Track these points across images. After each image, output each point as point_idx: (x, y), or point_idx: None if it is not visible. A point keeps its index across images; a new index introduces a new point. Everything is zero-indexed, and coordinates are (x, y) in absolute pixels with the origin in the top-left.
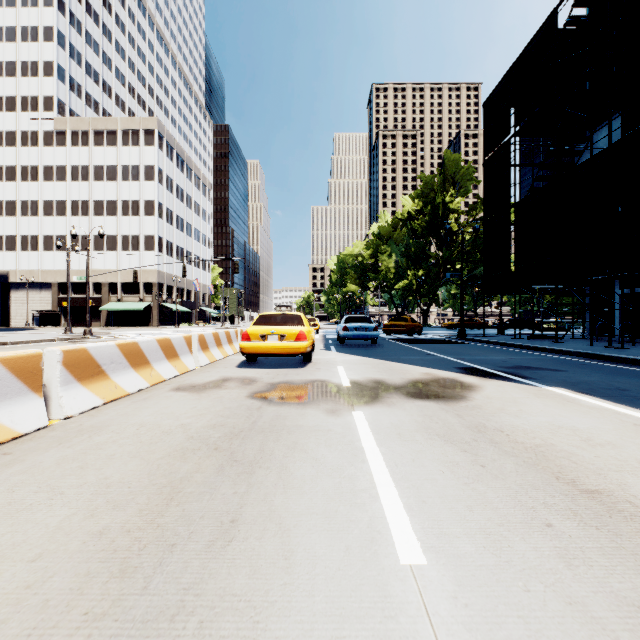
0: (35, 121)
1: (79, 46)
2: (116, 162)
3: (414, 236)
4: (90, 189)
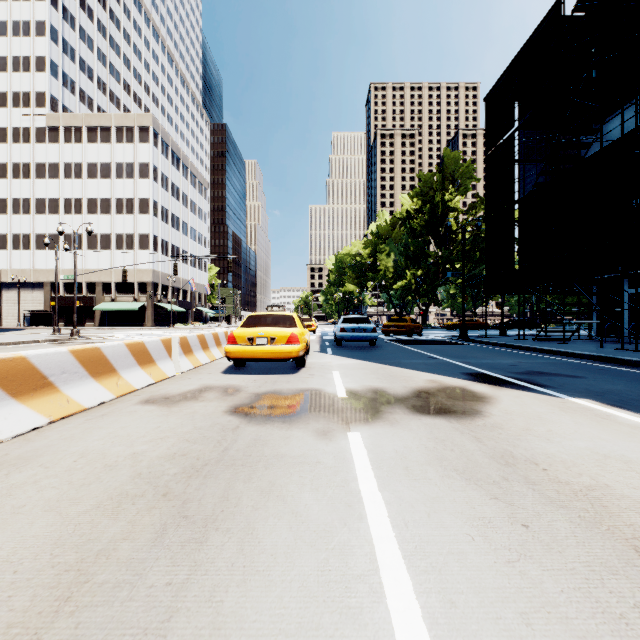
0: (27, 117)
1: (72, 41)
2: (110, 159)
3: (413, 235)
4: (83, 187)
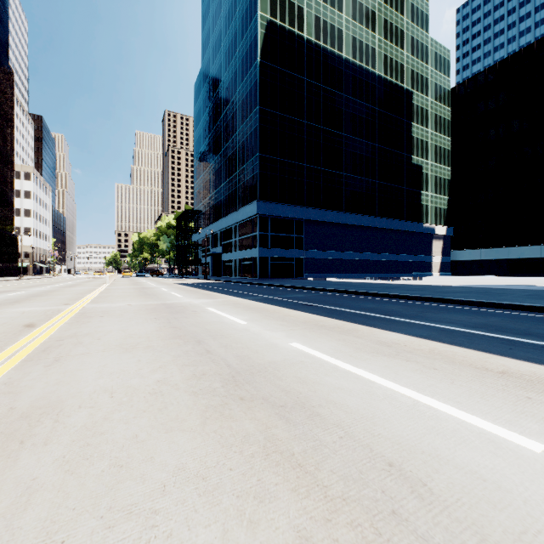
0: None
1: None
2: None
3: None
4: None
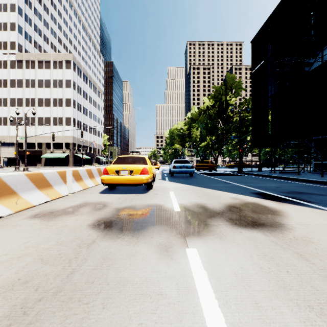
0: (5, 55)
1: (30, 15)
2: (50, 77)
3: (210, 119)
4: (36, 92)
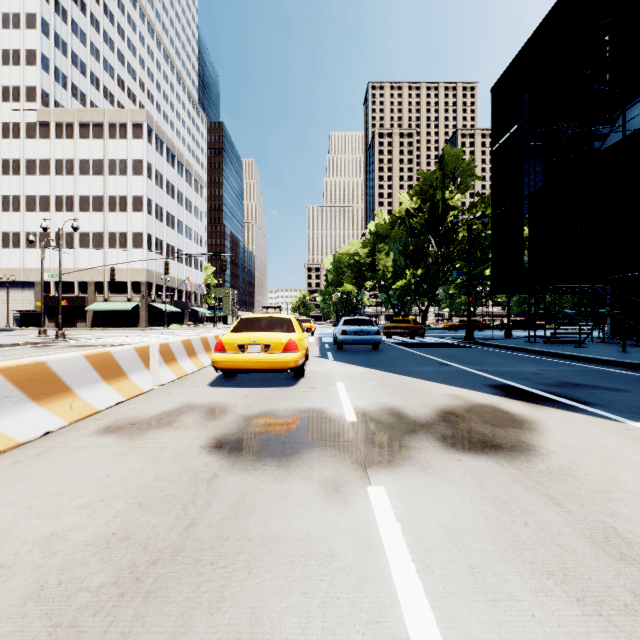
0: (17, 112)
1: (64, 35)
2: (103, 156)
3: (412, 234)
4: (75, 184)
